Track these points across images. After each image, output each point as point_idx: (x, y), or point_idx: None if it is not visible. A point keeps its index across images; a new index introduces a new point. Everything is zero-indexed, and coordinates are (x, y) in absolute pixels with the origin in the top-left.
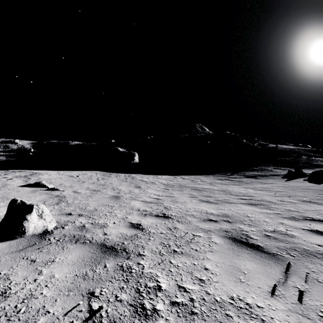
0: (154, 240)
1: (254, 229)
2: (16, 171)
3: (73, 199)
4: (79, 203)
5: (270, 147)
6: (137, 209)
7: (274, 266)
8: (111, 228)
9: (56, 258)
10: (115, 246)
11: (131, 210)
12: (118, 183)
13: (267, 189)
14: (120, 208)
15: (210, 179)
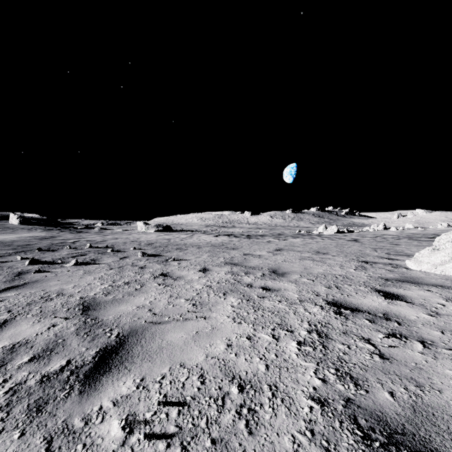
0: (268, 451)
1: None
2: None
3: None
4: None
5: None
6: None
7: (157, 328)
8: None
9: None
10: None
11: None
12: None
13: None
14: None
15: None
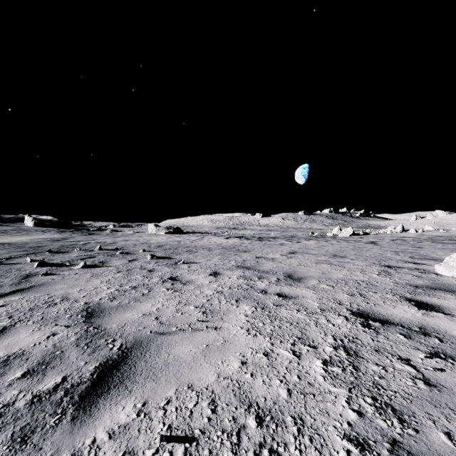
0: None
1: None
2: None
3: None
4: None
5: None
6: None
7: (163, 340)
8: None
9: None
10: None
11: None
12: None
13: None
14: None
15: None
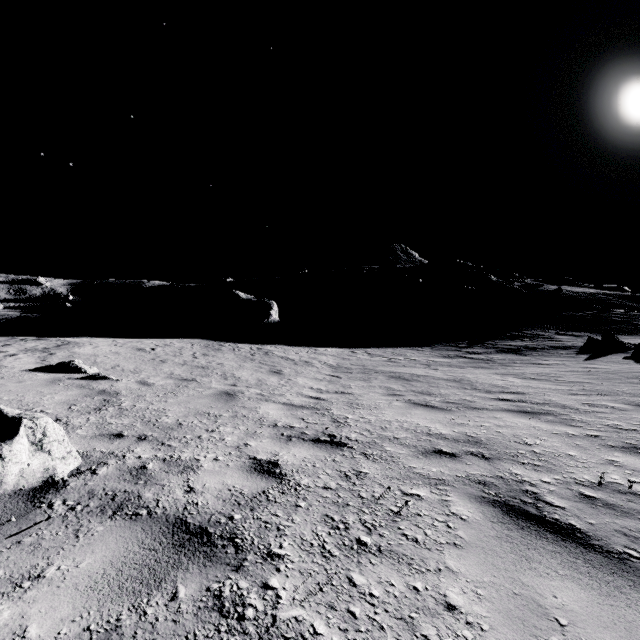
0: (309, 510)
1: (548, 478)
2: (30, 338)
3: (136, 398)
4: (147, 408)
5: (547, 291)
6: (272, 423)
7: (637, 599)
8: (208, 473)
9: (49, 566)
10: (209, 527)
11: (259, 425)
12: (235, 365)
13: (551, 378)
14: (235, 421)
15: (425, 356)
